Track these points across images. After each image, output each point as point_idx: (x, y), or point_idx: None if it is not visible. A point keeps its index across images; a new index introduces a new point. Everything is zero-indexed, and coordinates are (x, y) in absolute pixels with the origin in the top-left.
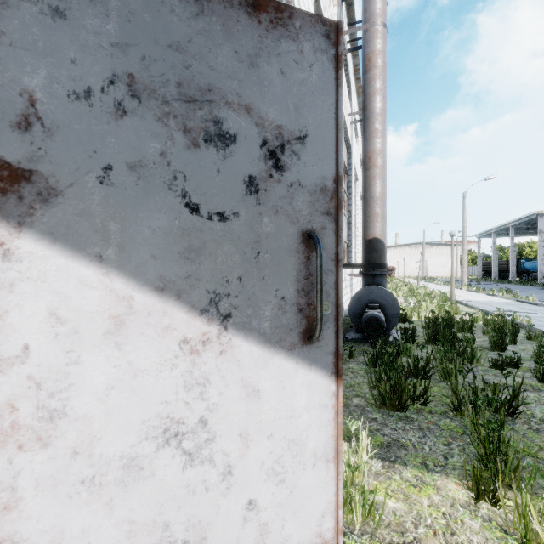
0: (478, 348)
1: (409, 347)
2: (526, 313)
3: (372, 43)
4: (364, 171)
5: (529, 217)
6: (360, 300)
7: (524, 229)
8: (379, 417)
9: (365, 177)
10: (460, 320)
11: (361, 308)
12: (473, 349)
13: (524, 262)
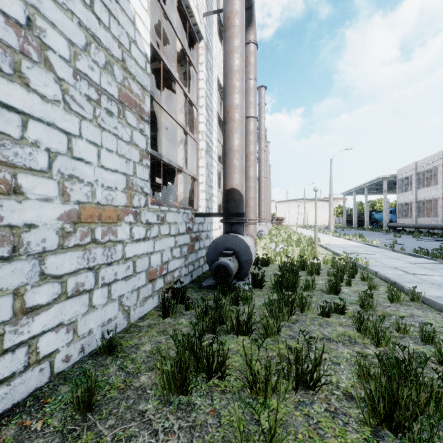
0: (318, 292)
1: (249, 295)
2: (369, 254)
3: (230, 3)
4: (224, 125)
5: (378, 180)
6: (217, 247)
7: (374, 189)
8: (151, 408)
9: (224, 130)
10: (309, 263)
11: (218, 256)
12: (303, 297)
13: (374, 214)
